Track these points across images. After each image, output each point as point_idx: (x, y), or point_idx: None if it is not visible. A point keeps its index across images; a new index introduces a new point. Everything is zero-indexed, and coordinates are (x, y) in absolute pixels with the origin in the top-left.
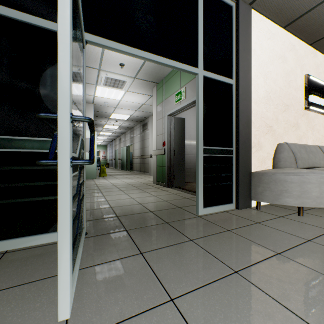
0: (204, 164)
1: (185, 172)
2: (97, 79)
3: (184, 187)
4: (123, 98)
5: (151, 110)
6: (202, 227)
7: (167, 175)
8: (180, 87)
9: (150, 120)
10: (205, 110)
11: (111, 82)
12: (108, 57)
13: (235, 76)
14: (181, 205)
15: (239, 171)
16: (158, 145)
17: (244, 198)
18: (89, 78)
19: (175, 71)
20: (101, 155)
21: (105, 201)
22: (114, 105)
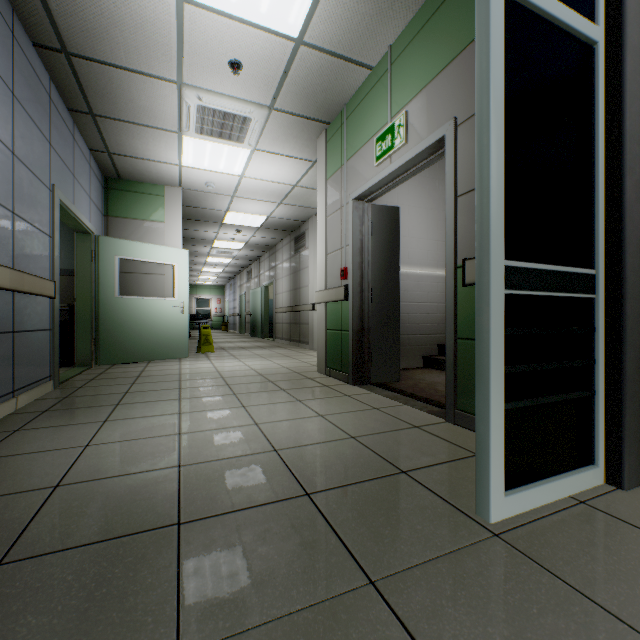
0: (507, 328)
1: (398, 347)
2: (180, 116)
3: (397, 385)
4: (247, 170)
5: (314, 202)
6: (553, 634)
7: (354, 355)
8: (391, 117)
9: (310, 226)
10: (508, 124)
11: (213, 123)
12: (196, 41)
13: (606, 13)
14: (407, 462)
15: (624, 353)
16: (330, 278)
17: (639, 447)
18: (161, 114)
19: (377, 77)
20: (213, 306)
21: (173, 437)
22: (229, 190)
